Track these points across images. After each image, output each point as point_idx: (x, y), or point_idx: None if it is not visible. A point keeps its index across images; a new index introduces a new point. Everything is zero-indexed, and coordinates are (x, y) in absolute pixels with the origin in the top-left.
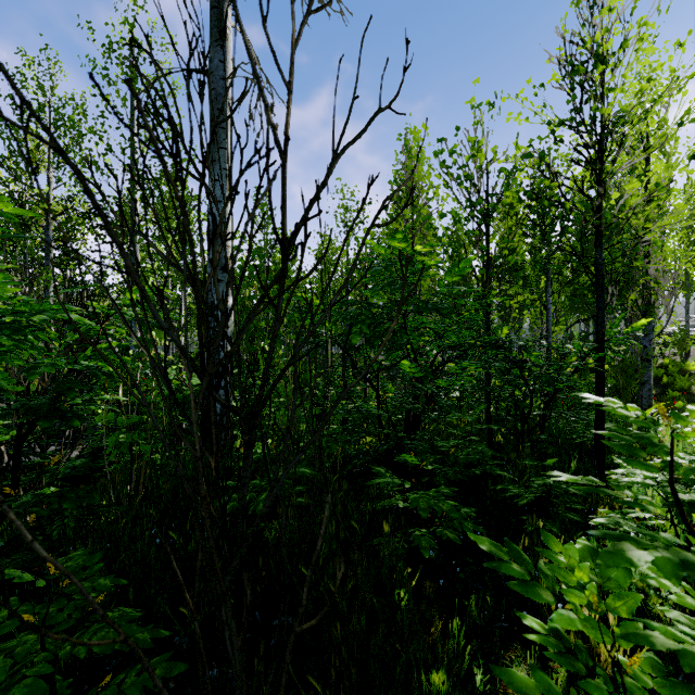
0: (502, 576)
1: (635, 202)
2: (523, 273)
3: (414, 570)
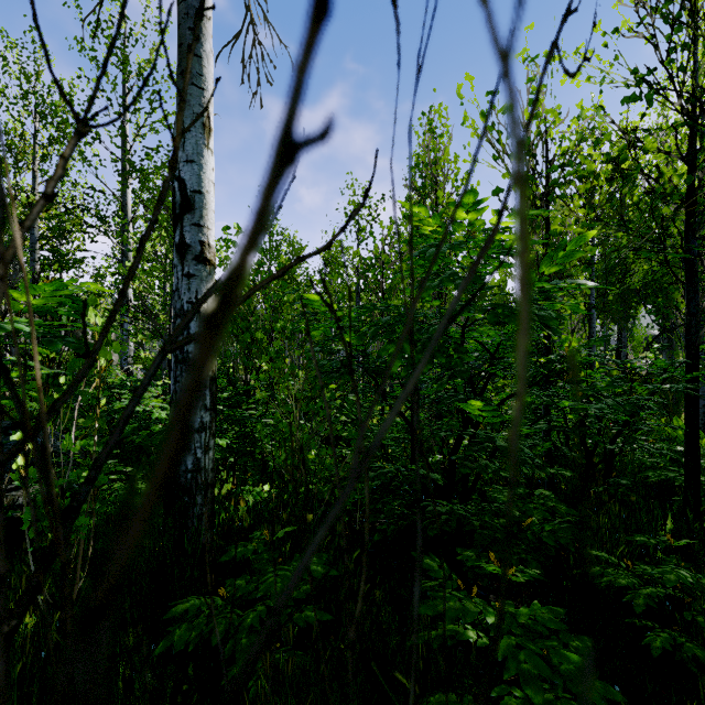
0: None
1: None
2: None
3: None
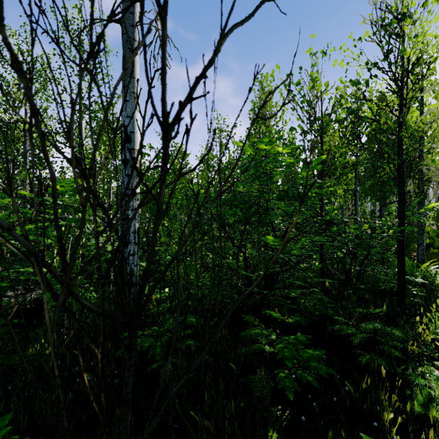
0: (346, 405)
1: (431, 119)
2: (335, 172)
3: (278, 401)
